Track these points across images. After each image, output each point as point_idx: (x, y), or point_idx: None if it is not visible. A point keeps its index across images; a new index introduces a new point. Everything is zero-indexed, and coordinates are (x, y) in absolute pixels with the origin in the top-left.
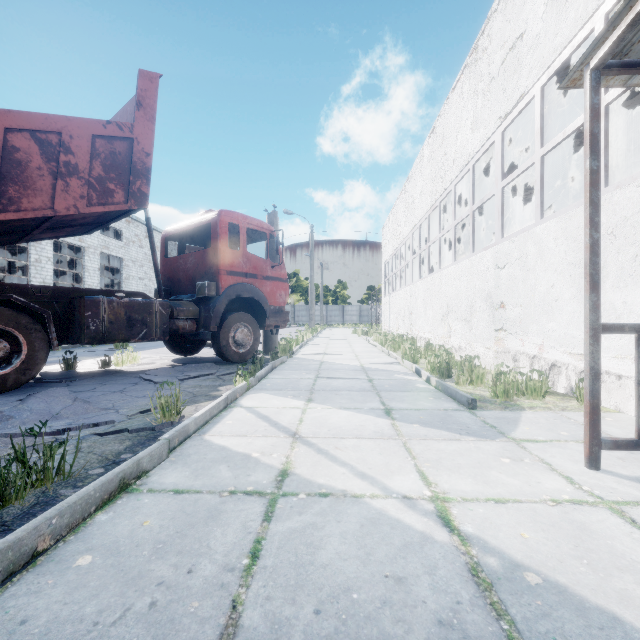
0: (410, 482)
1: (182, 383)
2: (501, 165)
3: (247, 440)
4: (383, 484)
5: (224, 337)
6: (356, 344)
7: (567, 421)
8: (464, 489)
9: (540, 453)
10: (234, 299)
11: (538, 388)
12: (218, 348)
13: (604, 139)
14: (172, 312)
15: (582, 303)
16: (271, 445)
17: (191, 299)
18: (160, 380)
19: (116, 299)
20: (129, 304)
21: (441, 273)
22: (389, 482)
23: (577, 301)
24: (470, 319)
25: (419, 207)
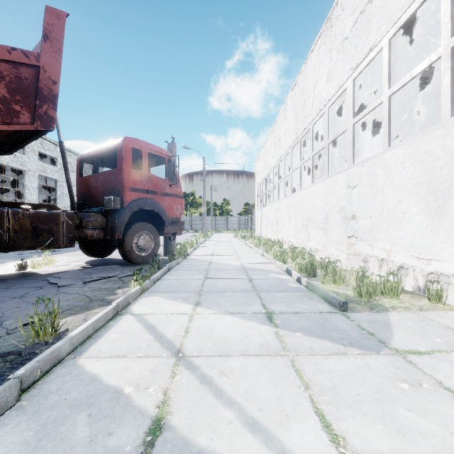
0: (312, 436)
1: (84, 286)
2: (352, 106)
3: (125, 364)
4: (280, 443)
5: (128, 243)
6: (237, 246)
7: (432, 324)
8: (380, 448)
9: (433, 372)
10: (138, 211)
11: (395, 289)
12: (123, 252)
13: (451, 75)
14: (81, 222)
15: (429, 216)
16: (150, 371)
17: (100, 211)
18: (64, 283)
19: (21, 211)
20: (35, 215)
21: (302, 192)
22: (287, 438)
23: (424, 214)
24: (326, 228)
25: (284, 143)
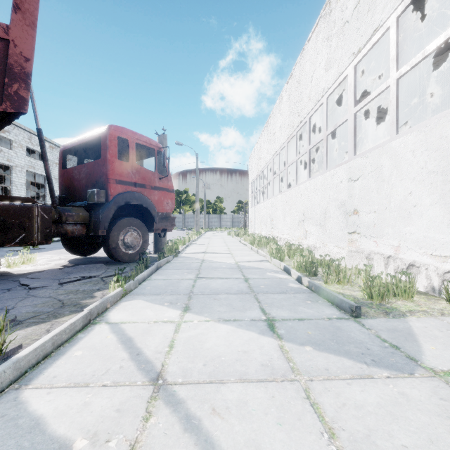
0: None
1: (59, 288)
2: (354, 94)
3: (84, 397)
4: None
5: (113, 240)
6: (231, 243)
7: None
8: None
9: None
10: (125, 206)
11: (409, 290)
12: (108, 250)
13: None
14: (60, 217)
15: (446, 208)
16: (116, 410)
17: (82, 205)
18: (37, 285)
19: None
20: (3, 208)
21: (298, 188)
22: None
23: (440, 206)
24: (324, 224)
25: (279, 138)
